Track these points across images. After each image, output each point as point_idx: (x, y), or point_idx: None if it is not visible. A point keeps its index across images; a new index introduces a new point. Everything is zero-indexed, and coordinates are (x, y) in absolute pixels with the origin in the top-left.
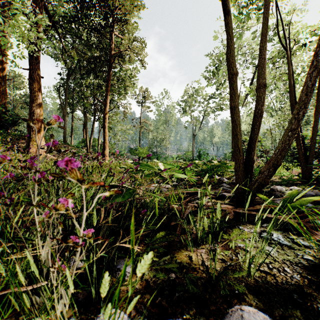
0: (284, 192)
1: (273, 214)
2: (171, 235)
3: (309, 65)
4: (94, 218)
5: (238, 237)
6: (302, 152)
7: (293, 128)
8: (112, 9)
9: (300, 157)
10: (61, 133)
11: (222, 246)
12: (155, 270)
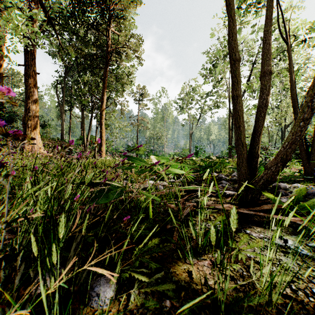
0: (288, 190)
1: (281, 215)
2: (167, 242)
3: (305, 62)
4: (59, 228)
5: (248, 246)
6: (304, 148)
7: (305, 117)
8: (108, 5)
9: (302, 153)
10: (59, 131)
11: (228, 256)
12: (145, 293)
